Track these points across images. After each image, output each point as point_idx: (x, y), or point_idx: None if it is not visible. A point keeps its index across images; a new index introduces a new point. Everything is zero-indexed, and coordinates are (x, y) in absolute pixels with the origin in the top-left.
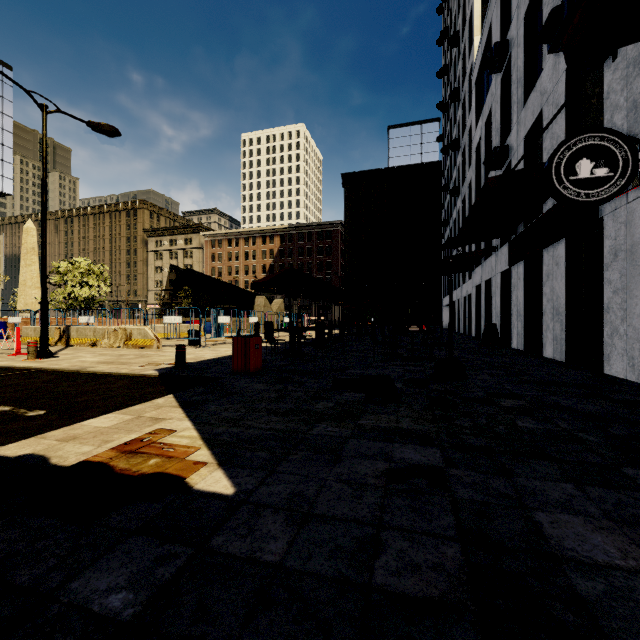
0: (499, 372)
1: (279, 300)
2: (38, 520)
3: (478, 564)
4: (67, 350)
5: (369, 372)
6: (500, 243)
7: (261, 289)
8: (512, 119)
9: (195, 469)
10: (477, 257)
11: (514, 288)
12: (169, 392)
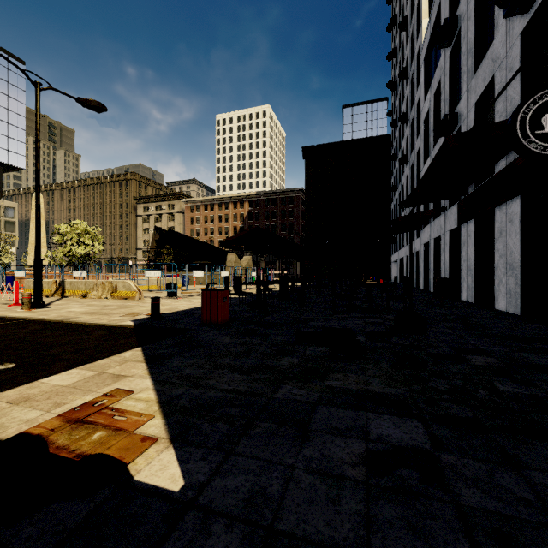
0: (457, 325)
1: (248, 257)
2: None
3: None
4: (61, 301)
5: (331, 324)
6: (449, 204)
7: (231, 246)
8: (462, 88)
9: (141, 448)
10: (426, 217)
11: (464, 245)
12: (139, 344)
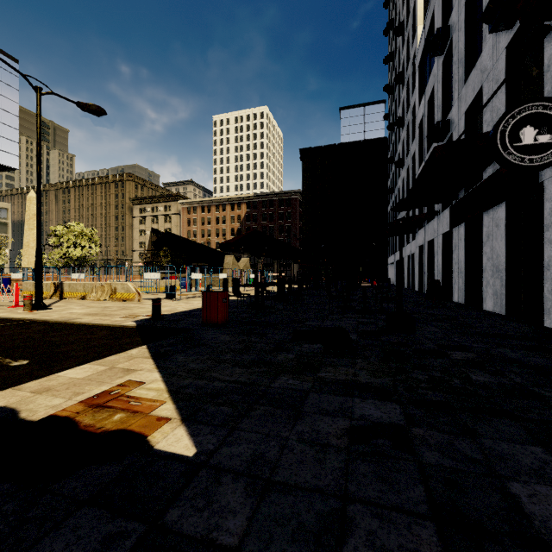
0: (445, 324)
1: (245, 259)
2: None
3: None
4: (60, 303)
5: (326, 324)
6: (442, 208)
7: (229, 249)
8: (453, 96)
9: (158, 426)
10: (420, 220)
11: (455, 248)
12: (143, 342)
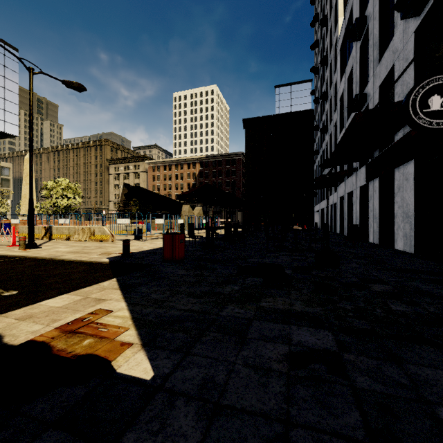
0: (364, 261)
1: (199, 207)
2: None
3: None
4: (49, 243)
5: (265, 260)
6: (359, 165)
7: (185, 199)
8: (369, 74)
9: (121, 351)
10: (341, 176)
11: (371, 198)
12: (114, 276)
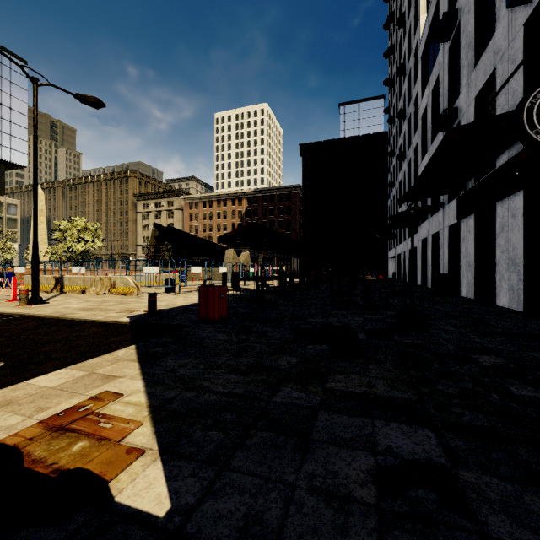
0: (459, 322)
1: (246, 253)
2: None
3: None
4: (59, 297)
5: (330, 321)
6: (448, 199)
7: (228, 242)
8: (461, 82)
9: (125, 462)
10: (424, 213)
11: (463, 240)
12: (134, 341)
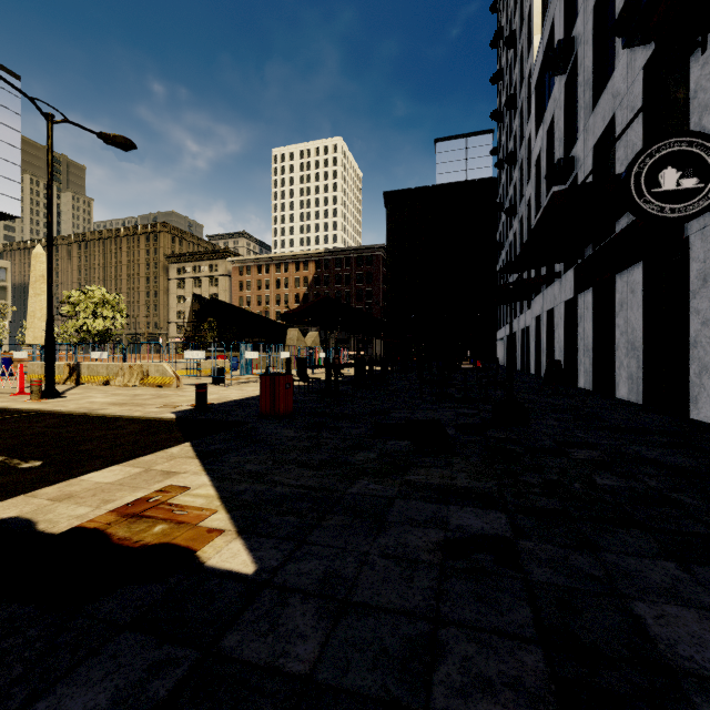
0: (566, 416)
1: (314, 333)
2: (9, 608)
3: (568, 680)
4: (77, 389)
5: (416, 416)
6: (564, 268)
7: (293, 321)
8: (578, 127)
9: (209, 539)
10: (537, 284)
11: (581, 319)
12: (186, 439)
